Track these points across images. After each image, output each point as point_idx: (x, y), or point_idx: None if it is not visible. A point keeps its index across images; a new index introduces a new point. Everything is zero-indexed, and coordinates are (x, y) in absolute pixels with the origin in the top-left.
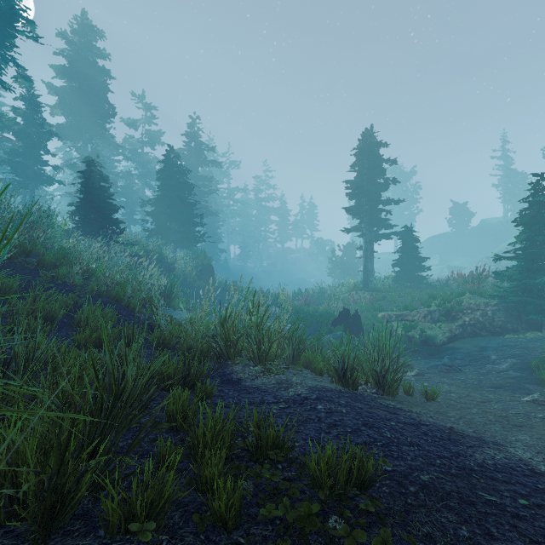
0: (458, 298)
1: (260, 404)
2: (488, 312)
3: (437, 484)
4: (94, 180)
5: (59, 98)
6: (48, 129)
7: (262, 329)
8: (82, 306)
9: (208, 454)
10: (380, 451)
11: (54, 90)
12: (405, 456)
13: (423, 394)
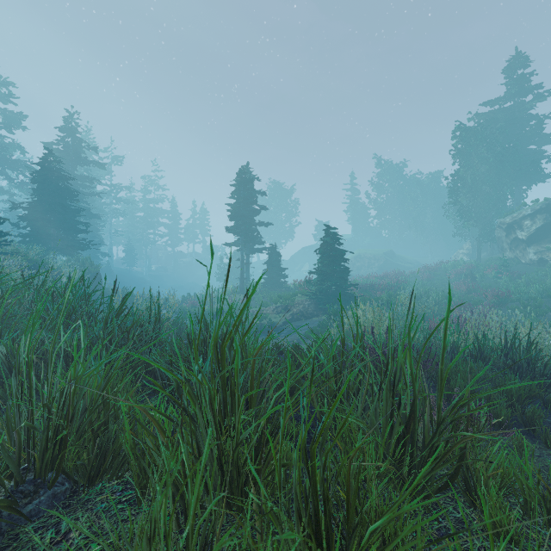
0: (294, 297)
1: None
2: (306, 305)
3: None
4: None
5: None
6: None
7: None
8: None
9: None
10: None
11: None
12: None
13: None
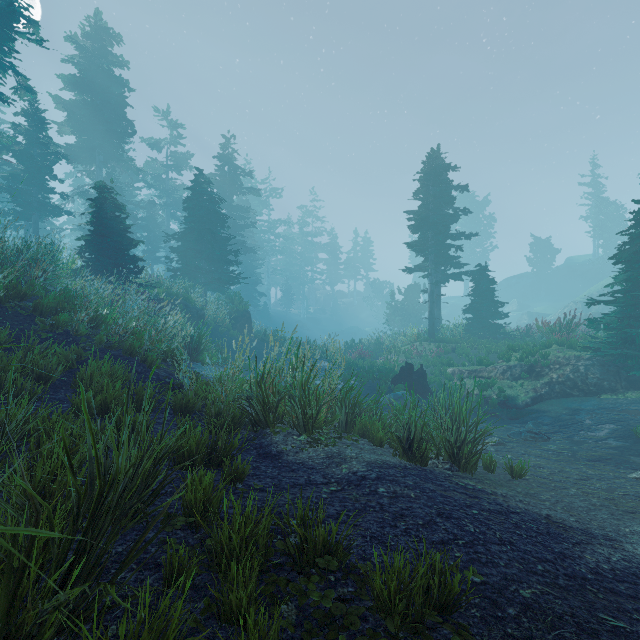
0: (543, 350)
1: (305, 486)
2: (580, 367)
3: (543, 603)
4: (108, 209)
5: (68, 113)
6: (55, 149)
7: (308, 389)
8: (87, 360)
9: (234, 567)
10: (463, 554)
11: (63, 104)
12: (497, 561)
13: (508, 470)
